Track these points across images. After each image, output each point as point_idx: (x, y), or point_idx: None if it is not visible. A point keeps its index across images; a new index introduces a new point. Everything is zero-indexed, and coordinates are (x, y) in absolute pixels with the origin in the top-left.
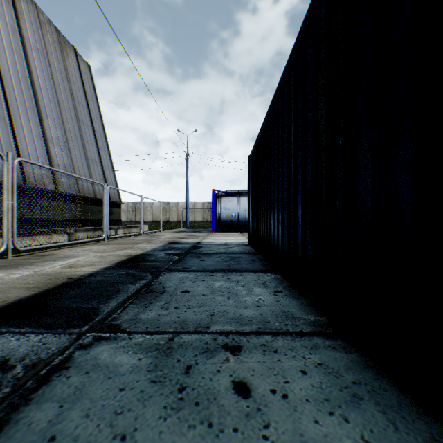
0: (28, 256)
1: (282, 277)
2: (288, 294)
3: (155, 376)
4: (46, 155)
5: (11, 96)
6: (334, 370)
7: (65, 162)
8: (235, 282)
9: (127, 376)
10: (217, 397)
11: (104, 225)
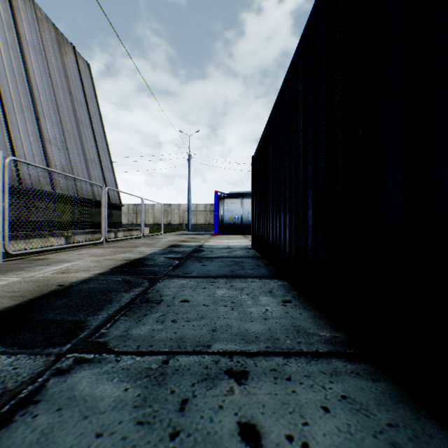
0: (21, 260)
1: (289, 284)
2: (298, 304)
3: (142, 414)
4: (42, 155)
5: (6, 94)
6: (363, 406)
7: (63, 162)
8: (239, 290)
9: (108, 415)
10: (219, 447)
11: (103, 228)
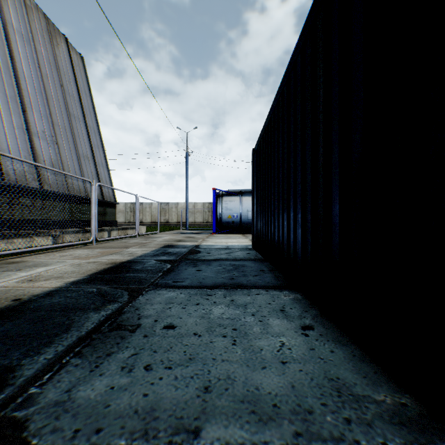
0: None
1: (304, 298)
2: (323, 332)
3: None
4: (29, 149)
5: None
6: None
7: (52, 158)
8: (242, 308)
9: None
10: None
11: (92, 227)
